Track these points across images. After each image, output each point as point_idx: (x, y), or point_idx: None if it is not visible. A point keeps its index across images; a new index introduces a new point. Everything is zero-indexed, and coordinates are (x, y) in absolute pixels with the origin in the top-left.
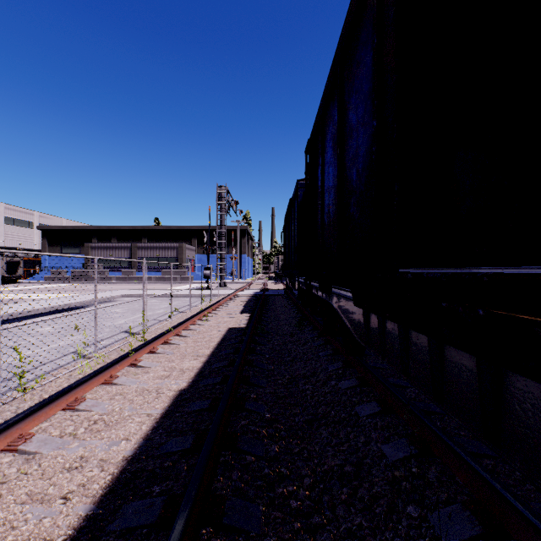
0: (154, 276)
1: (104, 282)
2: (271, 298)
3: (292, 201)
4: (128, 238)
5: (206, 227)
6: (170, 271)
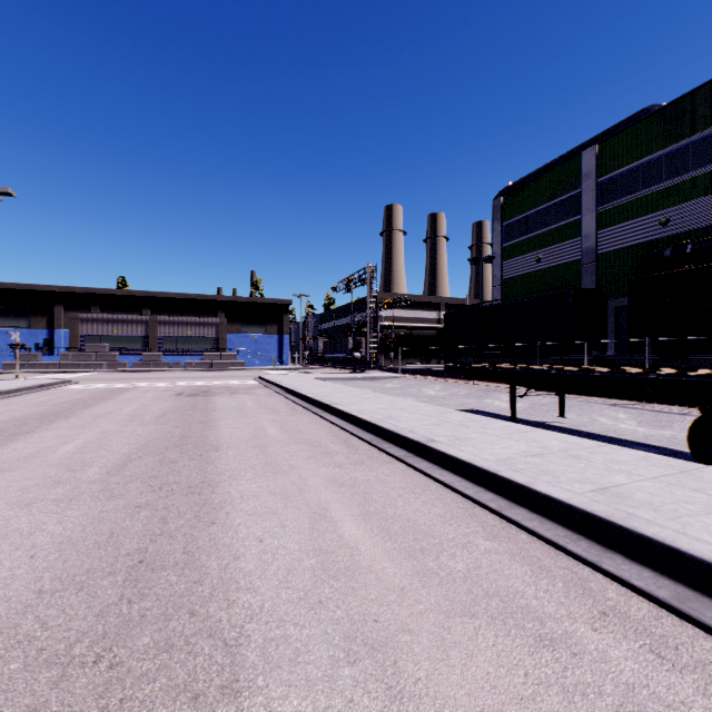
0: (193, 362)
1: (131, 370)
2: None
3: (536, 301)
4: (119, 308)
5: (239, 299)
6: (215, 355)
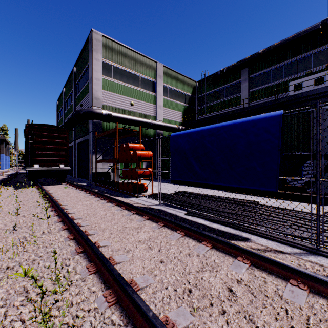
0: None
1: None
2: (20, 174)
3: None
4: None
5: None
6: None
